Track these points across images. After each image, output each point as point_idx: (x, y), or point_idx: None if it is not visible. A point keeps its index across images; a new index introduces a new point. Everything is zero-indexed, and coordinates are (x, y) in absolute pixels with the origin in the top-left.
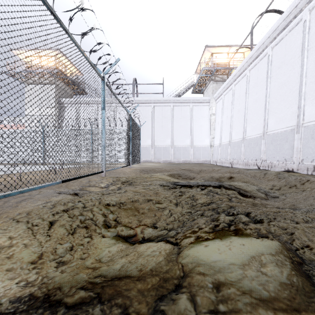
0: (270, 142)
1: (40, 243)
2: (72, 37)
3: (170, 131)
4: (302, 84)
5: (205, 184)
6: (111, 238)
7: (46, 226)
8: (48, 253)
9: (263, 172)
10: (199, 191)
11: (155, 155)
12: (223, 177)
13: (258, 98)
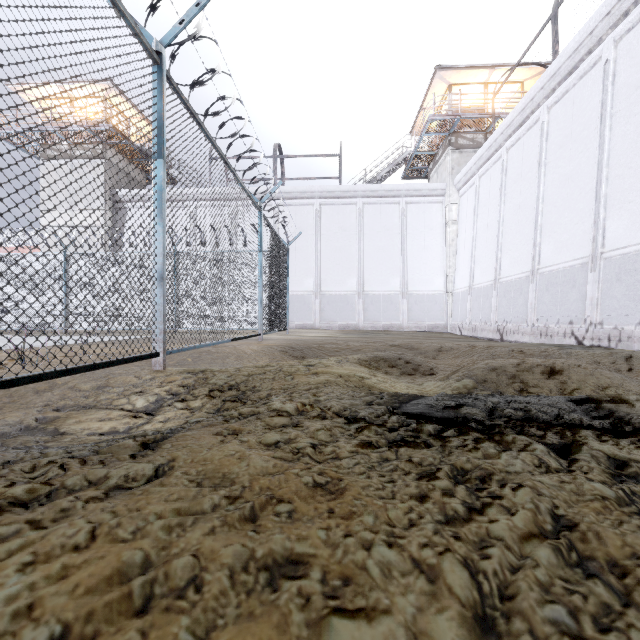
0: (615, 278)
1: None
2: None
3: (356, 260)
4: None
5: (536, 413)
6: None
7: None
8: None
9: (616, 353)
10: (563, 476)
11: (323, 313)
12: (527, 372)
13: (575, 171)
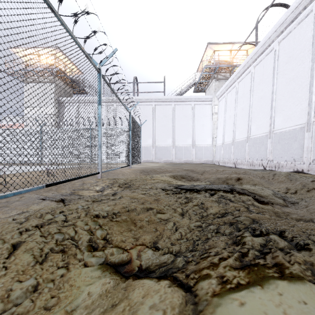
0: (277, 142)
1: None
2: (60, 17)
3: (171, 131)
4: (313, 79)
5: (214, 188)
6: (96, 269)
7: (4, 252)
8: None
9: (271, 172)
10: (208, 197)
11: (156, 155)
12: (230, 179)
13: (264, 95)
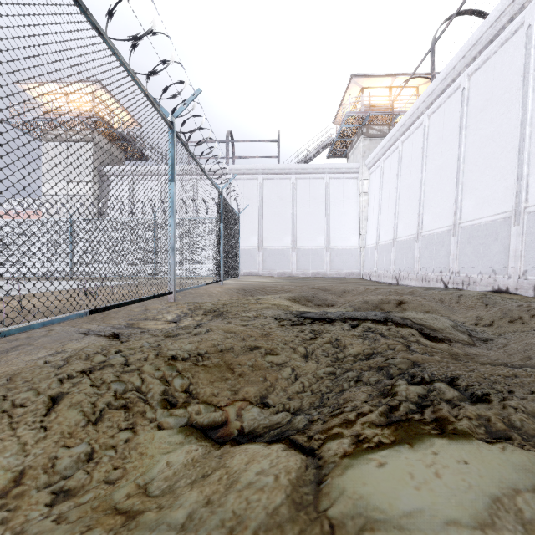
0: (467, 241)
1: (23, 446)
2: (111, 43)
3: (290, 222)
4: (525, 138)
5: (357, 316)
6: (176, 432)
7: (40, 406)
8: (38, 471)
9: (455, 292)
10: (347, 331)
11: (265, 263)
12: (386, 303)
13: (445, 163)
